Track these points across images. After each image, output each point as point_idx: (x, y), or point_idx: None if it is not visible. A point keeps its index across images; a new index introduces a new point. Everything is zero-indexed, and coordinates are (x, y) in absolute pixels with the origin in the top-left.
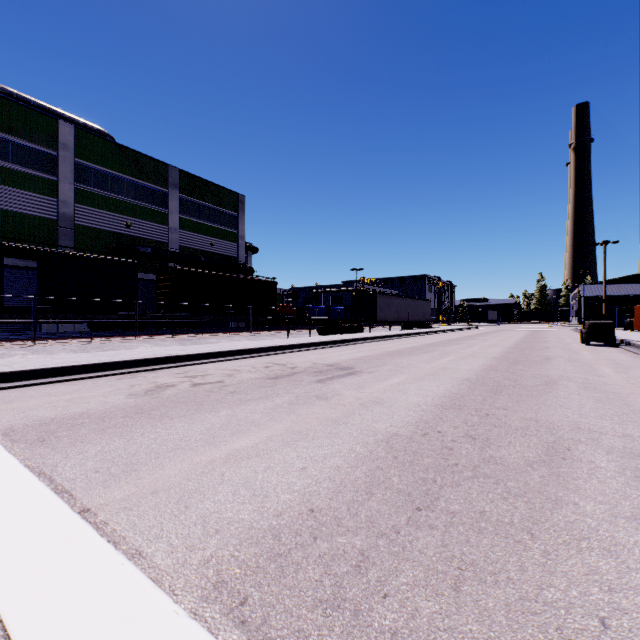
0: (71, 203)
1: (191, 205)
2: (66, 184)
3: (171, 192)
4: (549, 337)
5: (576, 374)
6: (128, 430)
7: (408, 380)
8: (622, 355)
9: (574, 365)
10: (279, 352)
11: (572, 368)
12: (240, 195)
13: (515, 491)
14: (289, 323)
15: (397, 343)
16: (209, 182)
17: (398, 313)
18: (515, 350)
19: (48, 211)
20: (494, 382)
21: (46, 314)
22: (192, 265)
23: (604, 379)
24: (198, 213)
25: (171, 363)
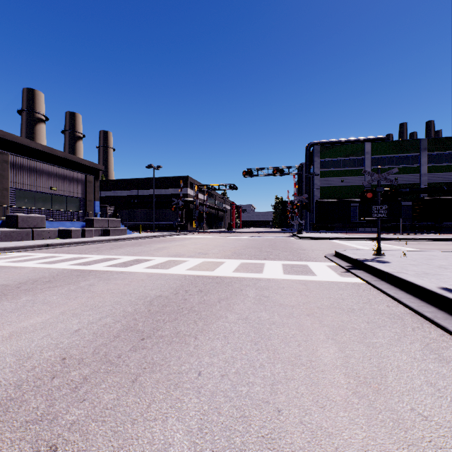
0: (369, 176)
1: (436, 156)
2: (367, 169)
3: (421, 154)
4: None
5: None
6: (401, 244)
7: None
8: None
9: None
10: None
11: None
12: None
13: None
14: None
15: None
16: (451, 137)
17: None
18: None
19: (361, 182)
20: None
21: (363, 224)
22: (436, 193)
23: None
24: (442, 159)
25: (413, 240)
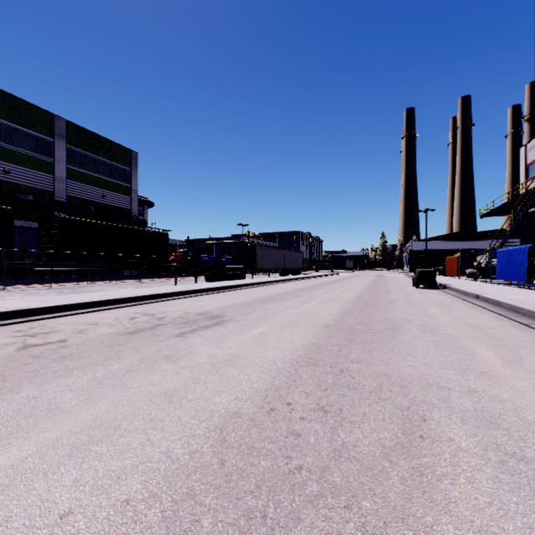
0: None
1: (80, 157)
2: None
3: (57, 142)
4: (390, 281)
5: (414, 316)
6: None
7: (272, 329)
8: (443, 296)
9: (411, 307)
10: (156, 300)
11: (410, 310)
12: (133, 152)
13: (373, 523)
14: (175, 271)
15: (272, 288)
16: (100, 136)
17: (276, 262)
18: (366, 293)
19: None
20: (349, 328)
21: None
22: (81, 215)
23: (436, 320)
24: (88, 165)
25: (19, 318)
